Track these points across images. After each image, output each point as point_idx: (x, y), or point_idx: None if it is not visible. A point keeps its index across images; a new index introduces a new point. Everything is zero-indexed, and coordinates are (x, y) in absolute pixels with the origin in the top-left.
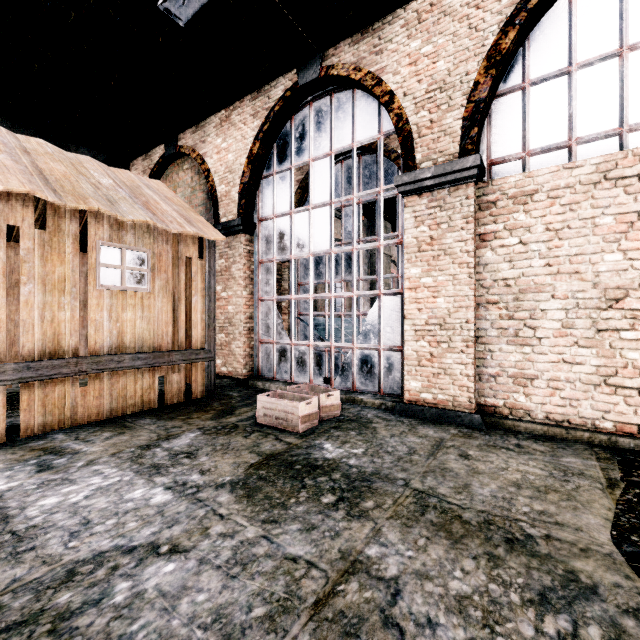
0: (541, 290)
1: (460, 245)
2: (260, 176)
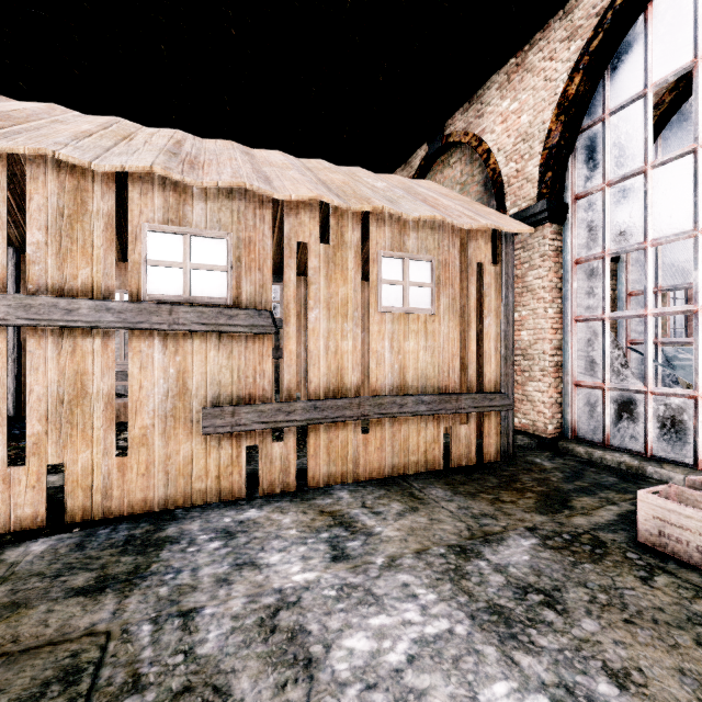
0: None
1: None
2: (576, 130)
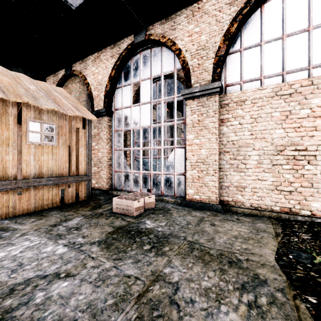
0: (248, 146)
1: (212, 124)
2: (115, 87)
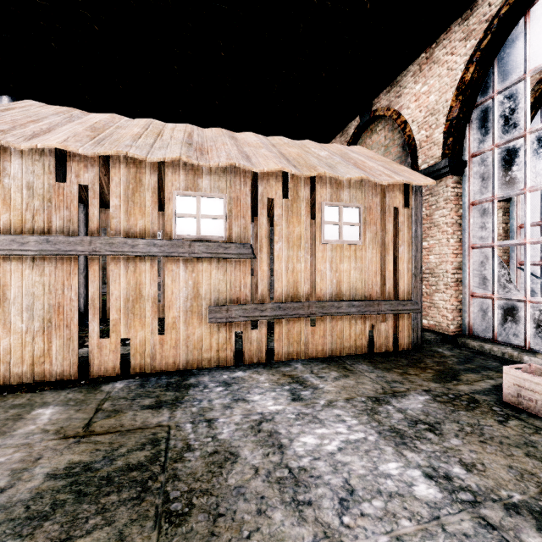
0: None
1: None
2: (472, 105)
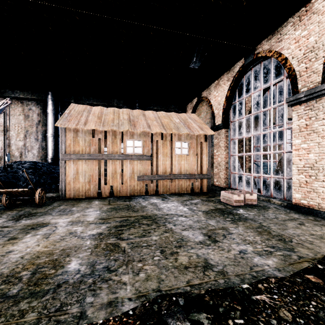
0: None
1: (322, 127)
2: (231, 104)
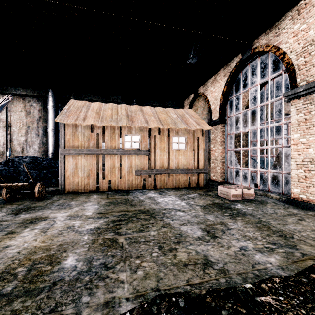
0: None
1: None
2: (228, 99)
